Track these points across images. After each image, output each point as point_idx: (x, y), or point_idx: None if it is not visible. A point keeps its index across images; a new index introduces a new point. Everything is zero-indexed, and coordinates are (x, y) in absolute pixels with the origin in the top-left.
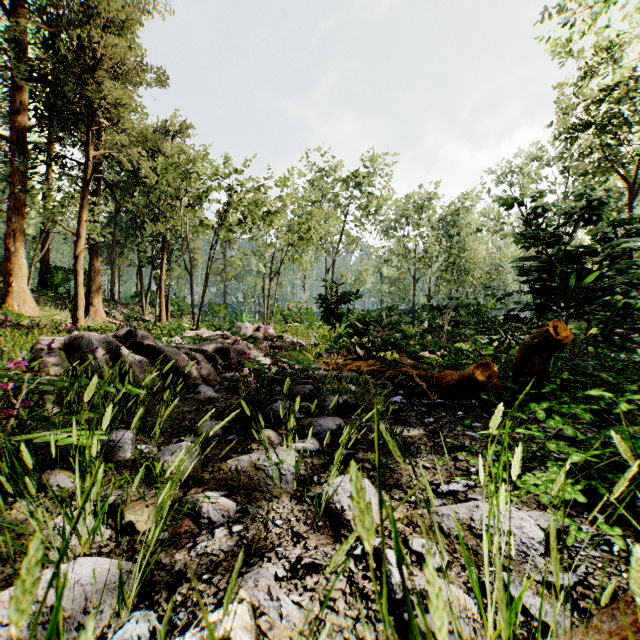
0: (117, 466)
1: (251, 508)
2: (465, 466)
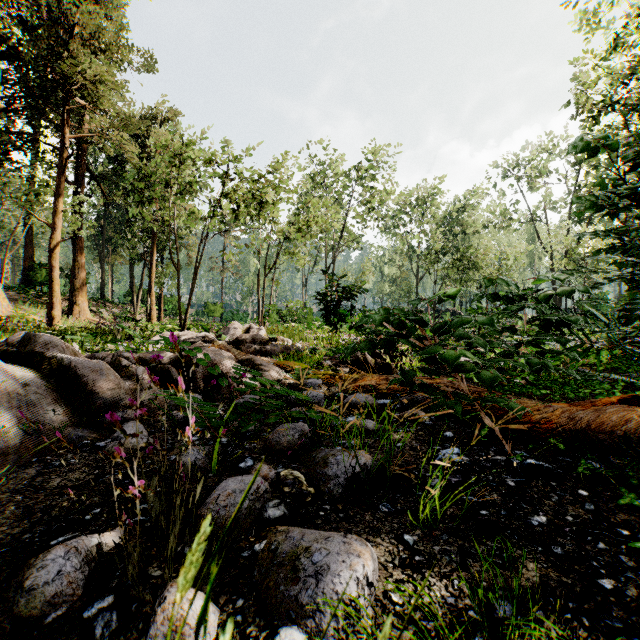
0: None
1: None
2: None
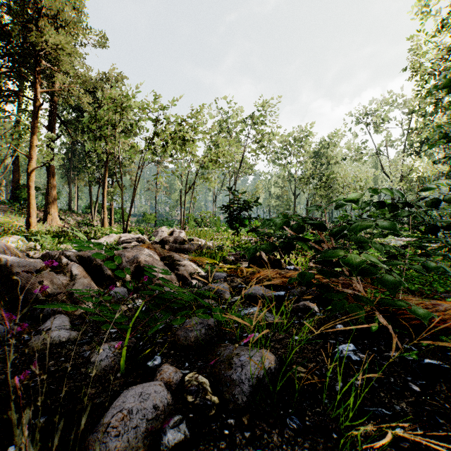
0: None
1: None
2: None
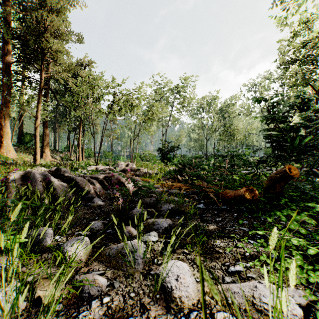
0: (41, 251)
1: (116, 283)
2: (242, 251)
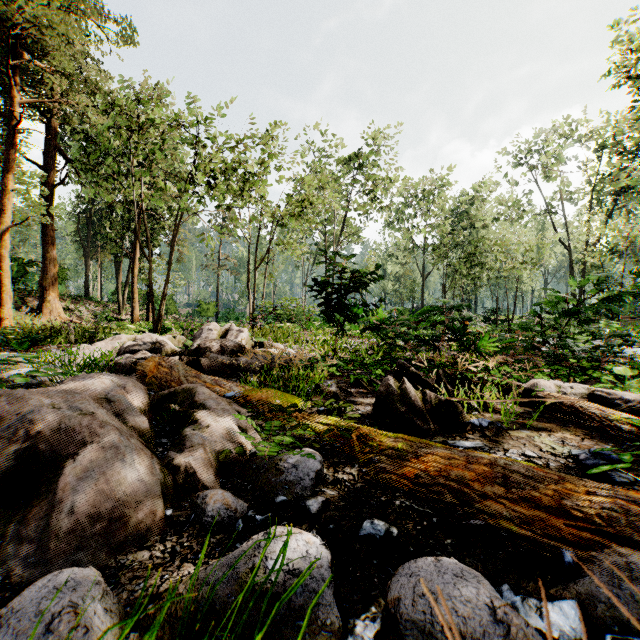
0: None
1: None
2: None
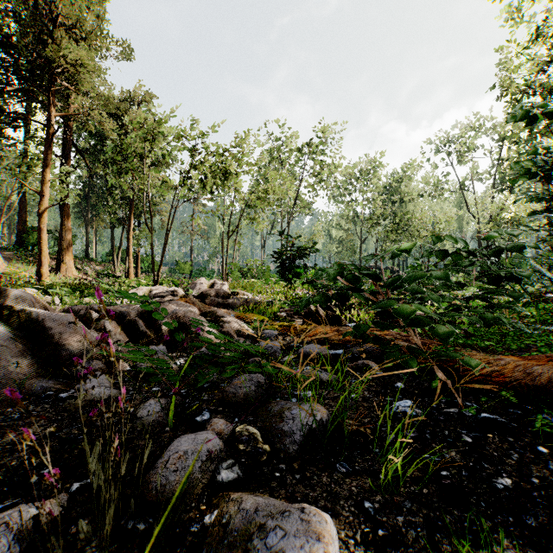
0: None
1: None
2: None
